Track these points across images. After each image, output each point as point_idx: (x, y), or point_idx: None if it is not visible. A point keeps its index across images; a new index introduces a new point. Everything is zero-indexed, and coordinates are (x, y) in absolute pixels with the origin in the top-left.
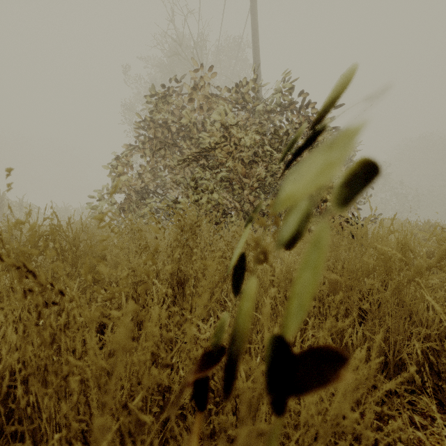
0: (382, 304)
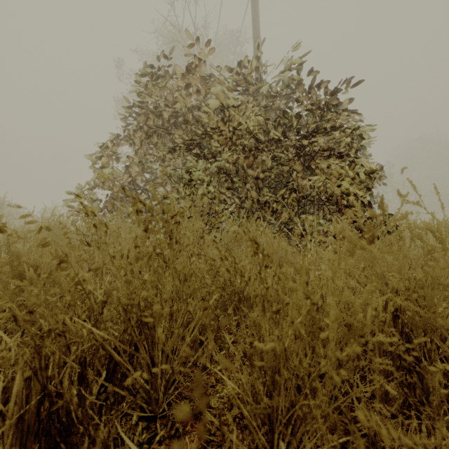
0: None
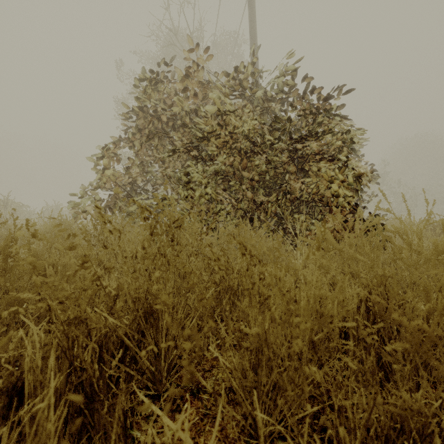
0: None
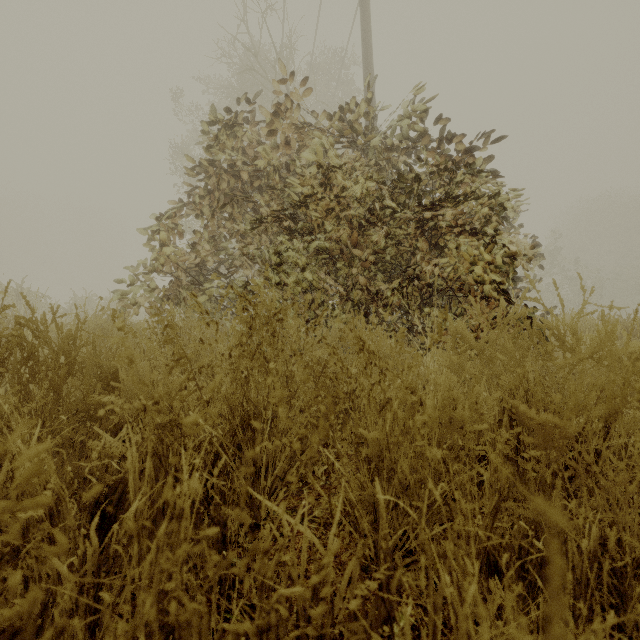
0: (636, 469)
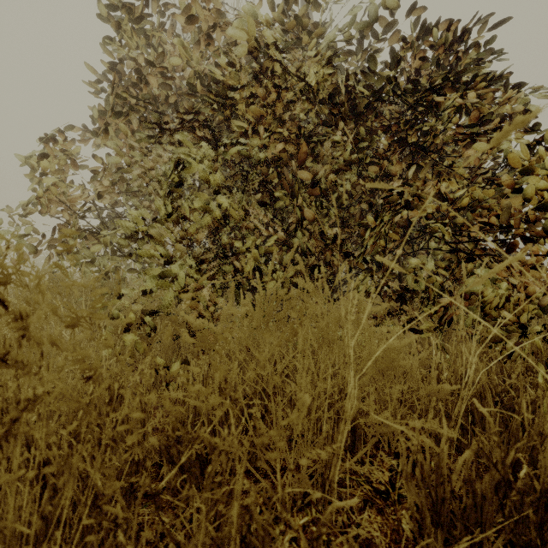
0: None
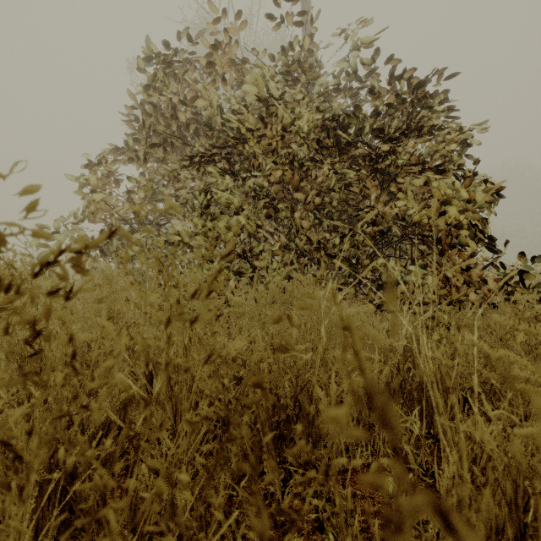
0: None
